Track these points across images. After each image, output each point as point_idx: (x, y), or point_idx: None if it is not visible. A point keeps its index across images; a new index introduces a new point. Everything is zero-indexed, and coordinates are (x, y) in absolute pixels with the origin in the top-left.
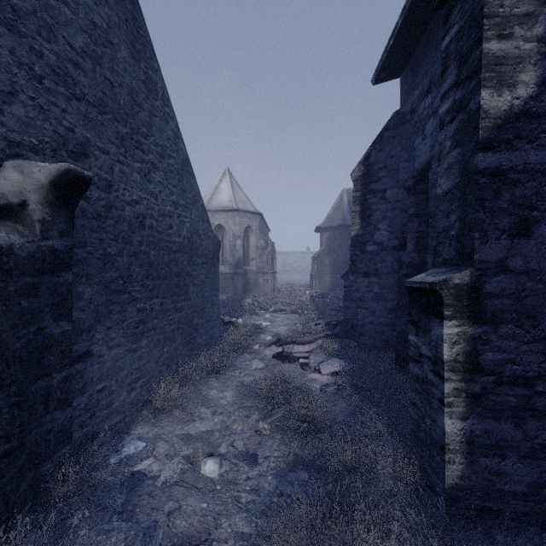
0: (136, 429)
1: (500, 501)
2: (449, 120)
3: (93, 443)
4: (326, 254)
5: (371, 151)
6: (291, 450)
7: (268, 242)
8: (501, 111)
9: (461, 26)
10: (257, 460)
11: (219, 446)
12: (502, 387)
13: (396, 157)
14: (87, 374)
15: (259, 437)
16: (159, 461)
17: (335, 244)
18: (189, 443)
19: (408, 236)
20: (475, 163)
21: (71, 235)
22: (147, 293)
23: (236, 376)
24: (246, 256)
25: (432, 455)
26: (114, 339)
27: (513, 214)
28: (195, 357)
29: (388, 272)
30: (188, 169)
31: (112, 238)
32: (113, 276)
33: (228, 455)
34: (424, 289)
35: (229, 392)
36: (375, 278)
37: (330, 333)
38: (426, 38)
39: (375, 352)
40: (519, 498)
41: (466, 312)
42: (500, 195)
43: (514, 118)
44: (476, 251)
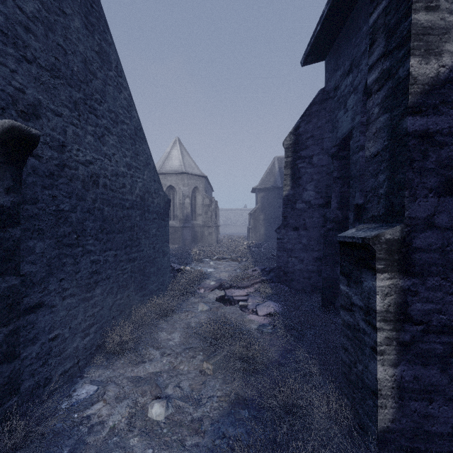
0: (89, 372)
1: (428, 441)
2: (377, 89)
3: (45, 389)
4: (260, 211)
5: (300, 123)
6: (232, 390)
7: (212, 201)
8: (428, 78)
9: (388, 1)
10: (201, 400)
11: (166, 387)
12: (430, 335)
13: (321, 128)
14: (39, 325)
15: (203, 377)
16: (108, 404)
17: (268, 202)
18: (138, 385)
19: (332, 196)
20: (405, 126)
21: (18, 192)
22: (100, 246)
23: (184, 319)
24: (193, 212)
25: (363, 398)
26: (68, 289)
27: (439, 174)
28: (147, 301)
29: (315, 226)
30: (141, 135)
31: (65, 195)
32: (66, 231)
33: (174, 396)
34: (356, 244)
35: (176, 334)
36: (304, 231)
37: (265, 278)
38: (347, 26)
39: (304, 295)
40: (444, 439)
41: (397, 266)
42: (427, 156)
43: (440, 84)
44: (406, 208)
